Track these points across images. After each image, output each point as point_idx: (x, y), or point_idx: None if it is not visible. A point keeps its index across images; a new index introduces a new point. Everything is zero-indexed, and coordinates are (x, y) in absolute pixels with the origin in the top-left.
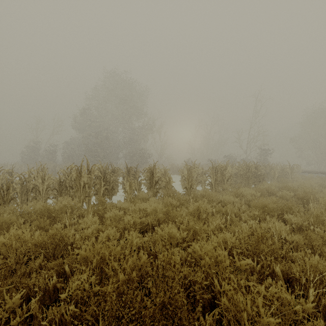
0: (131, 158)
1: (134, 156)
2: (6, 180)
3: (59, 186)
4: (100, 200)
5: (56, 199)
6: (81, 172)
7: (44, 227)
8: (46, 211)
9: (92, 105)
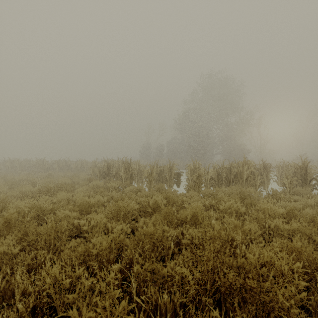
0: (229, 154)
1: (232, 152)
2: (197, 170)
3: (217, 177)
4: (272, 191)
5: (230, 187)
6: (243, 166)
7: (256, 204)
8: (245, 194)
9: (189, 108)
